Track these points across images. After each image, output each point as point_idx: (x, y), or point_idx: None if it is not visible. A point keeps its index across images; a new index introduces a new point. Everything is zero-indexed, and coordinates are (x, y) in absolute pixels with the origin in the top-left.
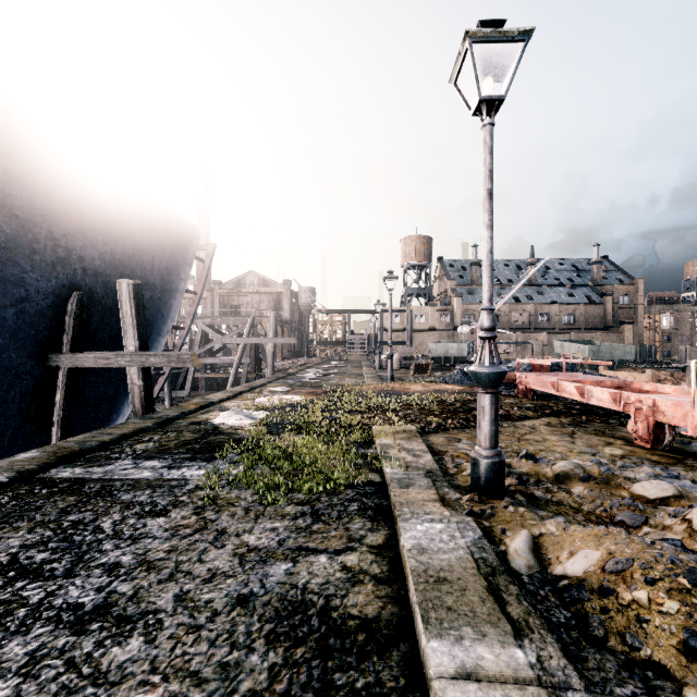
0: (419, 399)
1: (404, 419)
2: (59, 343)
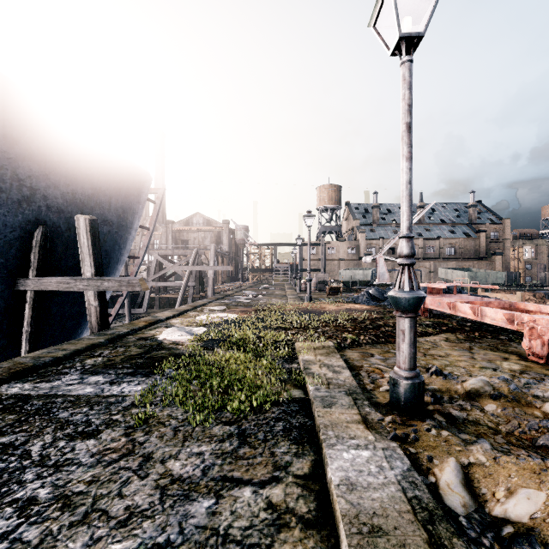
0: (334, 317)
1: (323, 336)
2: (27, 270)
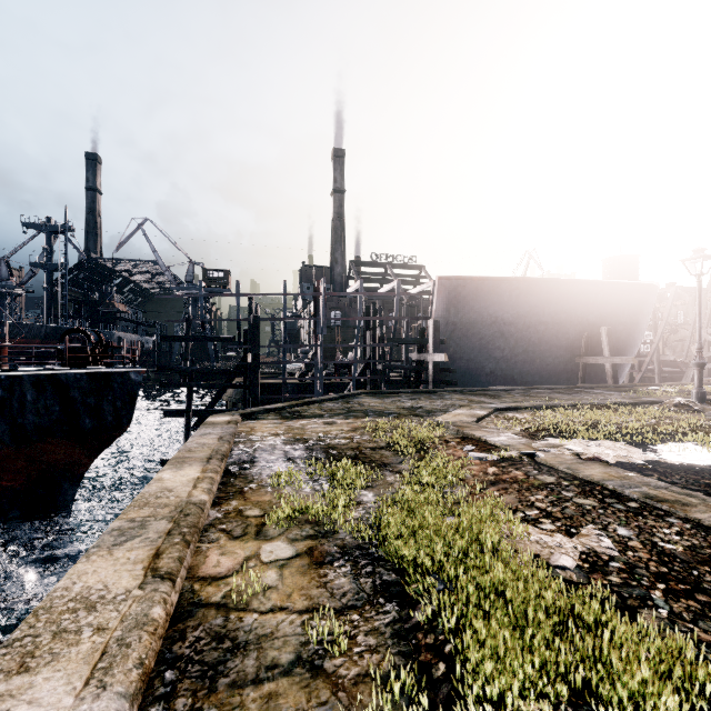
0: None
1: None
2: (579, 353)
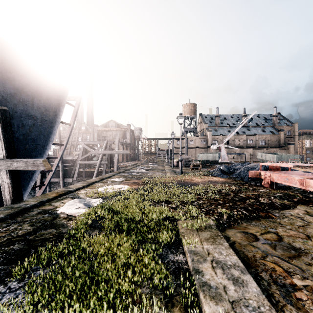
0: (203, 188)
1: (200, 211)
2: None
